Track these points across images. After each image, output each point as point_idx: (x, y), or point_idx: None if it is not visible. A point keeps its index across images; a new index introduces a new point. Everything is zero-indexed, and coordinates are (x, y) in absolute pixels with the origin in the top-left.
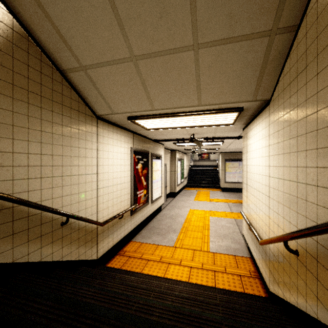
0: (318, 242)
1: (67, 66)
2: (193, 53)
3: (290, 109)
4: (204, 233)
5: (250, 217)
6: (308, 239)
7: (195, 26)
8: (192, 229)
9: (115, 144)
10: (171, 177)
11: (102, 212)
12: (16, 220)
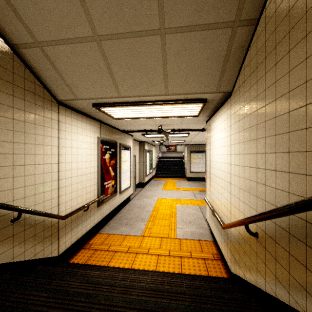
0: (276, 224)
1: (19, 41)
2: (160, 38)
3: (250, 100)
4: (171, 220)
5: (213, 203)
6: (267, 221)
7: (162, 8)
8: (160, 217)
9: (79, 132)
10: (140, 167)
11: (65, 205)
12: None
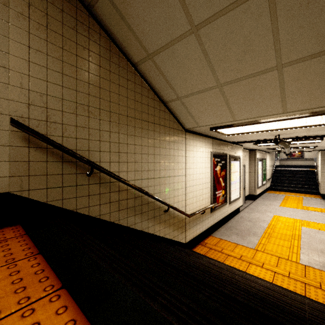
0: None
1: (168, 99)
2: (276, 72)
3: None
4: (293, 243)
5: None
6: None
7: (278, 52)
8: (277, 236)
9: (198, 150)
10: (251, 178)
11: (189, 207)
12: (143, 205)
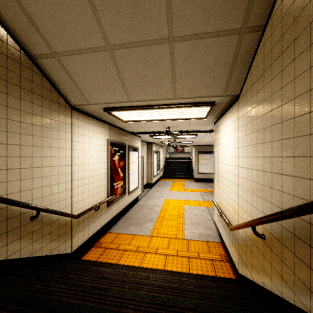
0: (282, 226)
1: (37, 52)
2: (168, 46)
3: (257, 104)
4: (179, 221)
5: (221, 204)
6: (274, 224)
7: (170, 19)
8: (168, 218)
9: (90, 135)
10: (148, 168)
11: (77, 205)
12: None
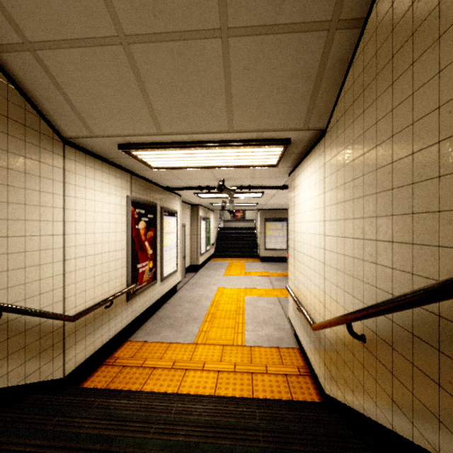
0: (393, 321)
1: None
2: (220, 43)
3: (353, 139)
4: (238, 320)
5: (298, 293)
6: (380, 318)
7: None
8: (222, 315)
9: (98, 188)
10: (193, 243)
11: (74, 299)
12: None
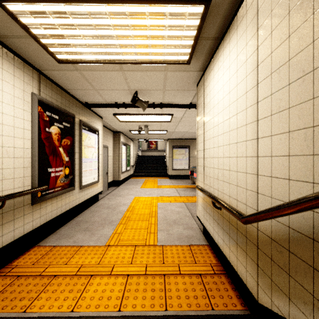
0: None
1: None
2: None
3: None
4: (151, 221)
5: (210, 189)
6: None
7: None
8: (136, 218)
9: None
10: (115, 162)
11: None
12: None
